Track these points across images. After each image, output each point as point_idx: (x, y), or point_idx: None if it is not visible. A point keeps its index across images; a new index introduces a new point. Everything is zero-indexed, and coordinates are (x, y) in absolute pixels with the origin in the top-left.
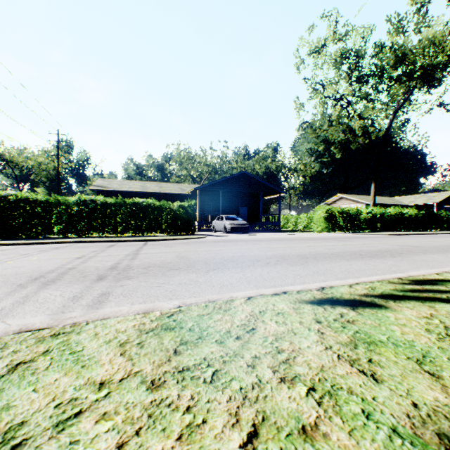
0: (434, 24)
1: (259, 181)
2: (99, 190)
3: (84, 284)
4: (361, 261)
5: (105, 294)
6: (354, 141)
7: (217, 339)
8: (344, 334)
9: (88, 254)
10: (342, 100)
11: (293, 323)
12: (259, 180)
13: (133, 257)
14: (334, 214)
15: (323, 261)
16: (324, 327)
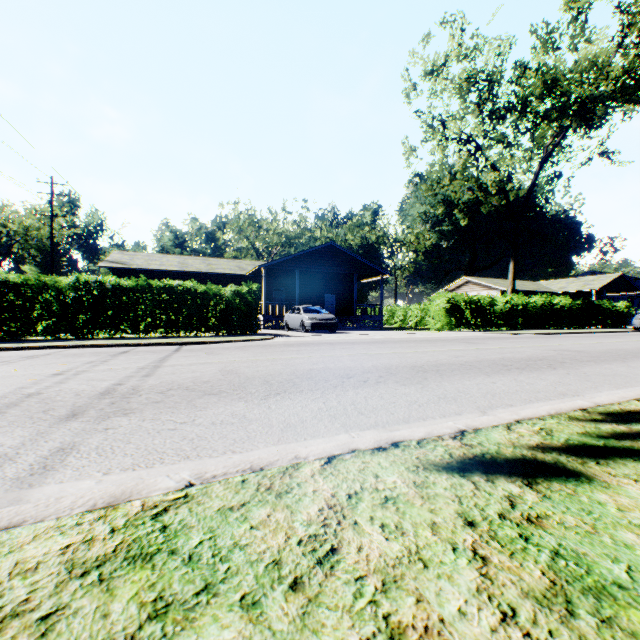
0: (596, 39)
1: (353, 257)
2: (115, 267)
3: (36, 427)
4: (507, 376)
5: (64, 449)
6: (485, 202)
7: (246, 594)
8: (533, 562)
9: (77, 368)
10: (470, 143)
11: (418, 528)
12: (352, 255)
13: (149, 372)
14: (459, 305)
15: (451, 377)
16: (485, 539)
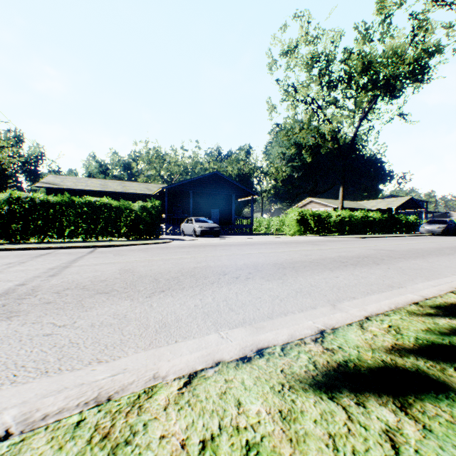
0: (397, 36)
1: (232, 183)
2: (48, 187)
3: None
4: (346, 271)
5: None
6: (323, 146)
7: None
8: None
9: None
10: (313, 104)
11: None
12: (231, 181)
13: (56, 272)
14: (306, 217)
15: (304, 273)
16: None
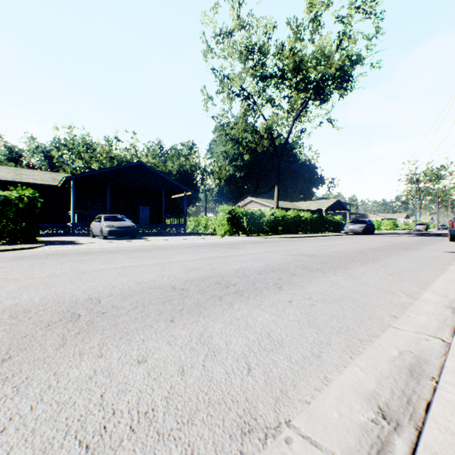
0: (325, 39)
1: (161, 176)
2: None
3: None
4: (202, 319)
5: None
6: (260, 143)
7: None
8: None
9: None
10: (249, 98)
11: None
12: (160, 174)
13: None
14: (238, 216)
15: (84, 342)
16: None
